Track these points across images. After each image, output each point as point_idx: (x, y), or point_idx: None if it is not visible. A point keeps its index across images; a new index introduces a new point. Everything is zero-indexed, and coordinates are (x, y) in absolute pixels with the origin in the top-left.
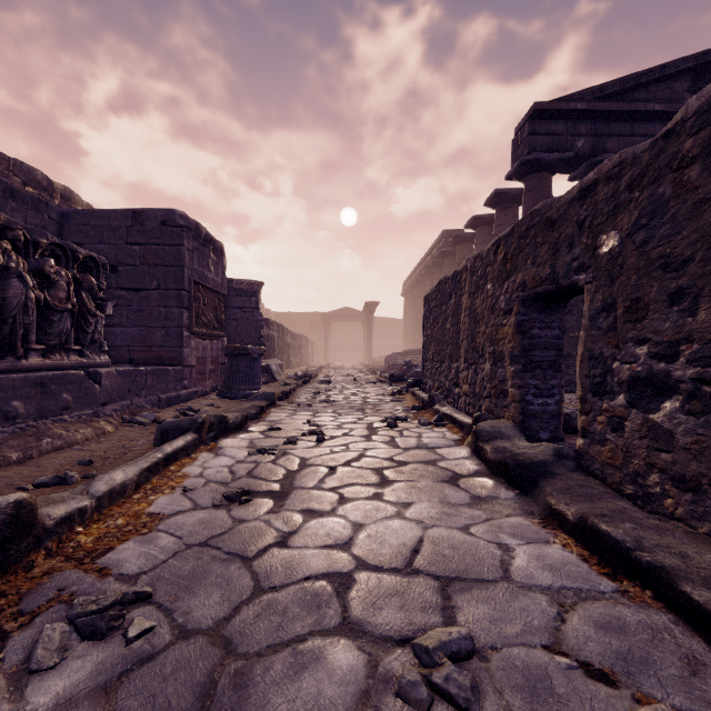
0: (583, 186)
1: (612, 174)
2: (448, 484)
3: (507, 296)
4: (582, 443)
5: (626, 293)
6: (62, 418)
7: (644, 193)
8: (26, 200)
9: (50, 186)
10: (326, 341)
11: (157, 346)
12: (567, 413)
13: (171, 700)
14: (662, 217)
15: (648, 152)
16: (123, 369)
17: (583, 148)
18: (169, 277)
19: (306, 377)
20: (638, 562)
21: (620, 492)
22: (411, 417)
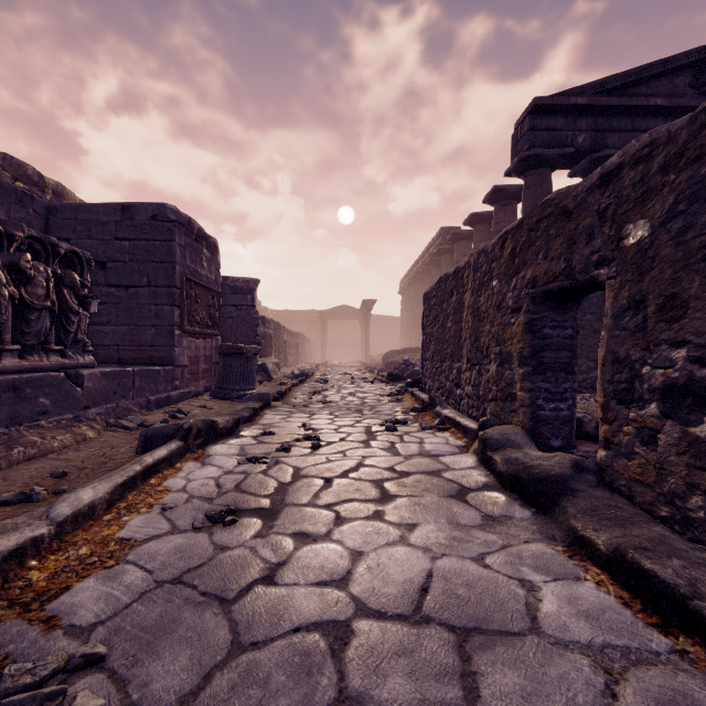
0: (605, 171)
1: (641, 156)
2: (455, 500)
3: (515, 292)
4: (604, 456)
5: (658, 289)
6: (39, 423)
7: (682, 175)
8: (9, 193)
9: (41, 181)
10: (323, 339)
11: (147, 345)
12: (578, 418)
13: None
14: (705, 201)
15: (686, 129)
16: (108, 370)
17: (584, 143)
18: (160, 273)
19: (302, 375)
20: (698, 615)
21: (652, 514)
22: (411, 419)
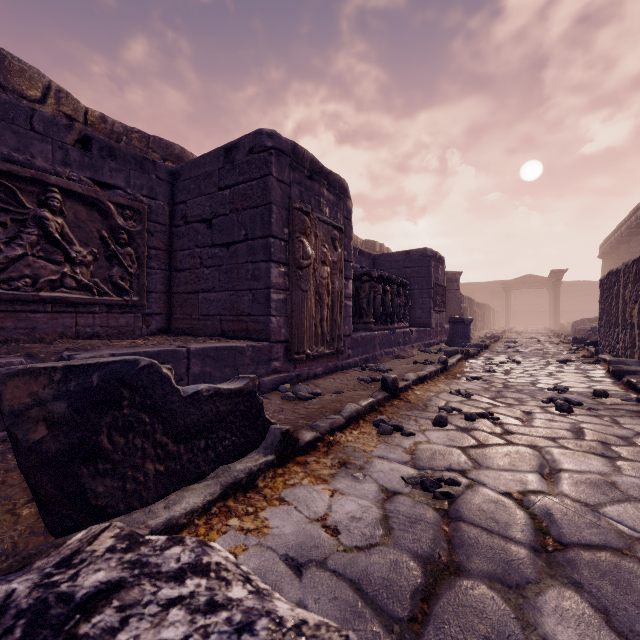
0: None
1: None
2: (583, 377)
3: (635, 293)
4: None
5: None
6: (406, 346)
7: None
8: (366, 255)
9: None
10: (506, 308)
11: (417, 318)
12: None
13: (498, 385)
14: None
15: None
16: (416, 329)
17: None
18: (423, 283)
19: (494, 338)
20: (633, 384)
21: None
22: (579, 360)
